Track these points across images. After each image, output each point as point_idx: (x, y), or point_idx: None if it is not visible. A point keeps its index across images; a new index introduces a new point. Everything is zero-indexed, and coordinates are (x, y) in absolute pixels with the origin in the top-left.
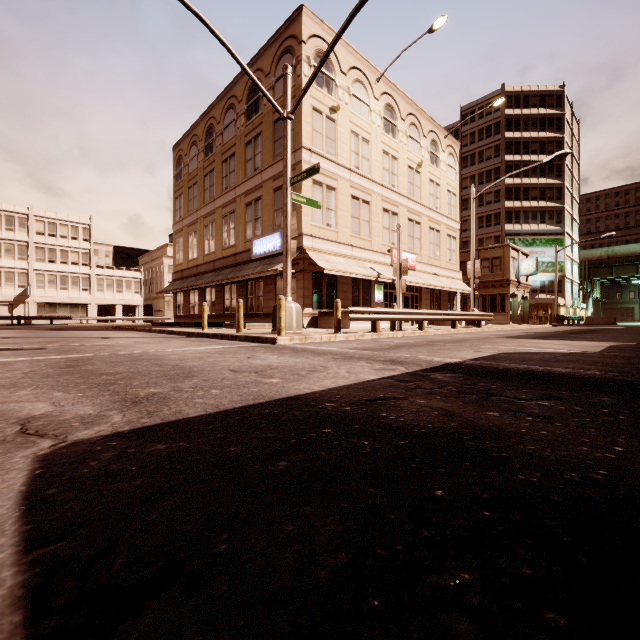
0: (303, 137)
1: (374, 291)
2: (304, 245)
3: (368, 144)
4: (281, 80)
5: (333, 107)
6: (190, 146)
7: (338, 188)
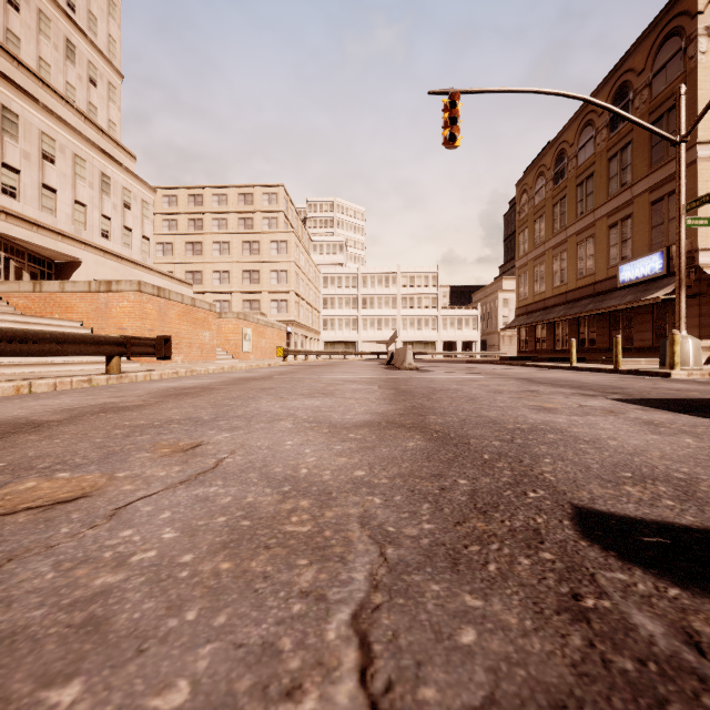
0: (698, 130)
1: None
2: (700, 263)
3: None
4: (662, 72)
5: None
6: (536, 178)
7: None
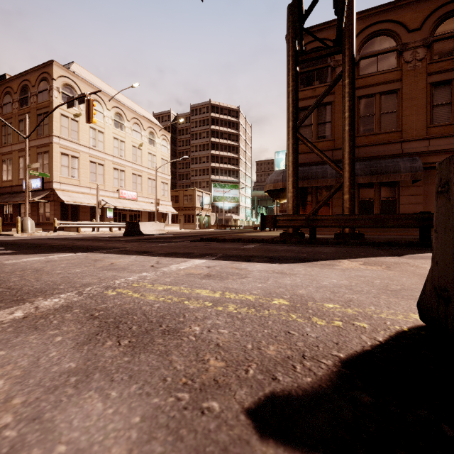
0: (54, 130)
1: (107, 212)
2: (54, 187)
3: (103, 134)
4: (41, 93)
5: (76, 114)
6: None
7: (80, 157)
